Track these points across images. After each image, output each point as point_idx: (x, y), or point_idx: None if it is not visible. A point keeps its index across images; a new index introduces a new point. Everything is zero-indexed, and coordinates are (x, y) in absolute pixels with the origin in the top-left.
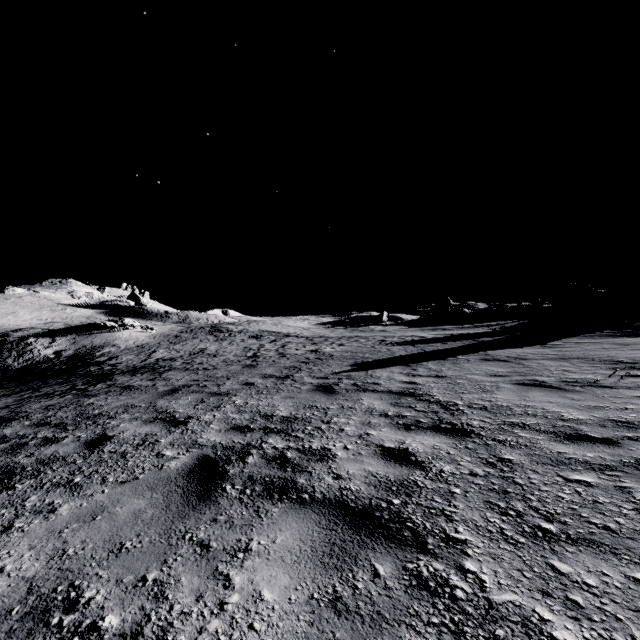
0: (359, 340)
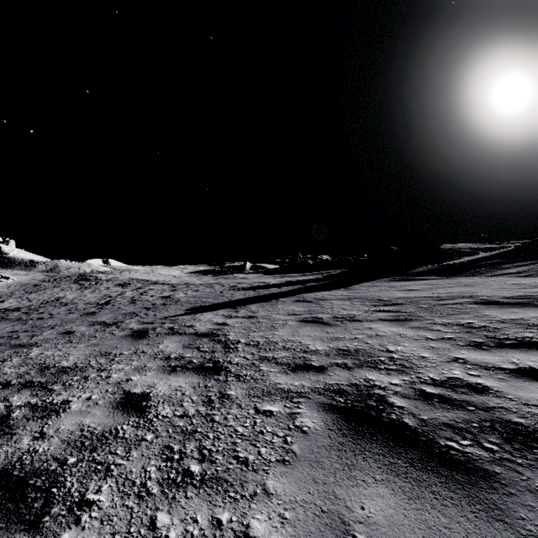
0: (215, 286)
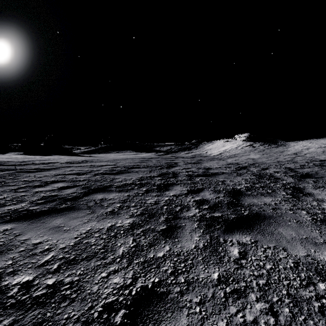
0: None
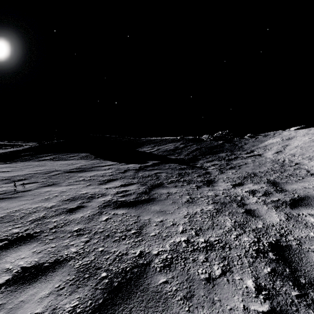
0: None
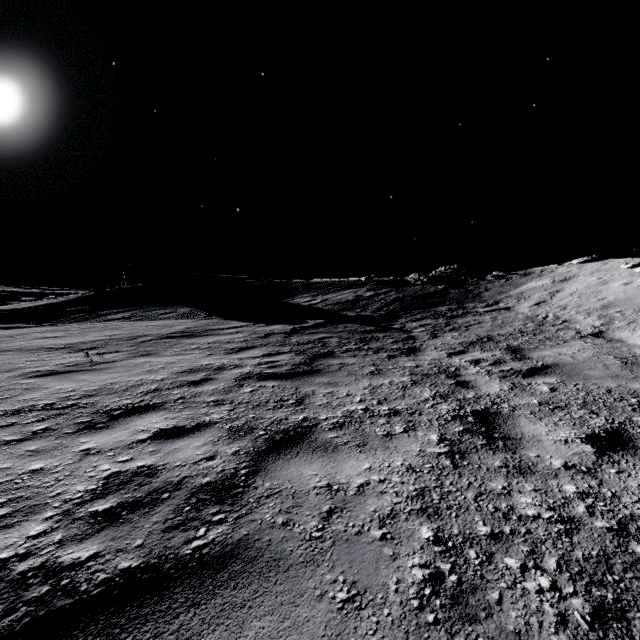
0: None
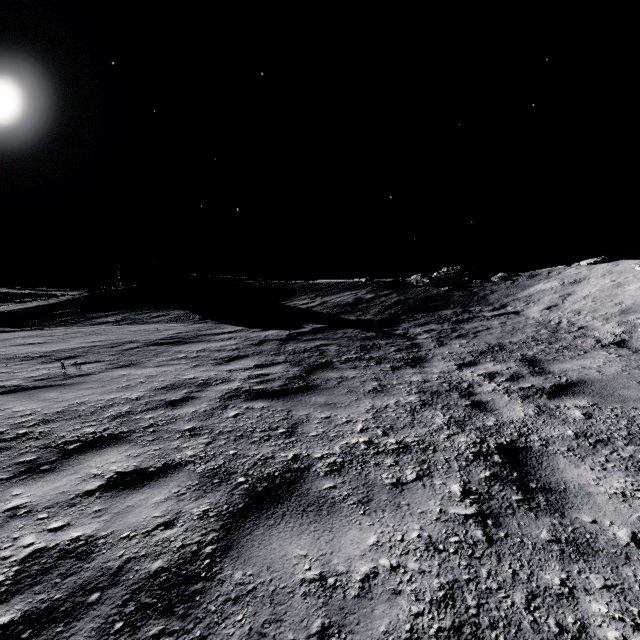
0: None
